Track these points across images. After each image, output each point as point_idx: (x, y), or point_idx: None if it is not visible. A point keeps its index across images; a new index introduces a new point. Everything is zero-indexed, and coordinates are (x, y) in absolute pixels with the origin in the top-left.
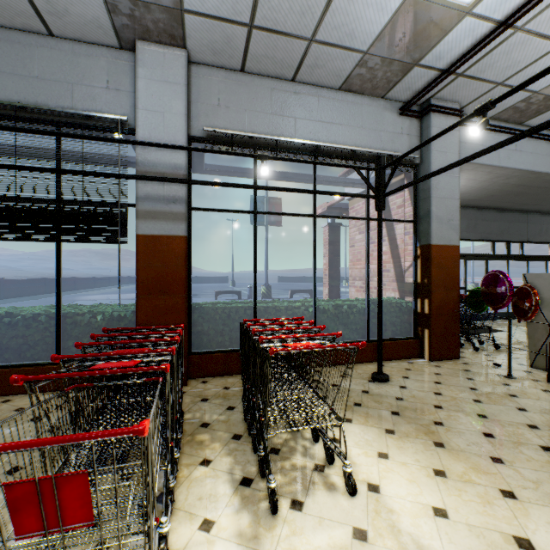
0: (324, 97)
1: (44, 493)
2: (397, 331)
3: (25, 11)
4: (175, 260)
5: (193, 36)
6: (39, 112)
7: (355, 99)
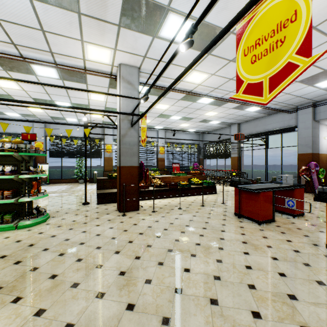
0: (266, 118)
1: (203, 173)
2: (295, 182)
3: (220, 128)
4: (235, 161)
5: (236, 122)
6: (222, 140)
7: (275, 115)
